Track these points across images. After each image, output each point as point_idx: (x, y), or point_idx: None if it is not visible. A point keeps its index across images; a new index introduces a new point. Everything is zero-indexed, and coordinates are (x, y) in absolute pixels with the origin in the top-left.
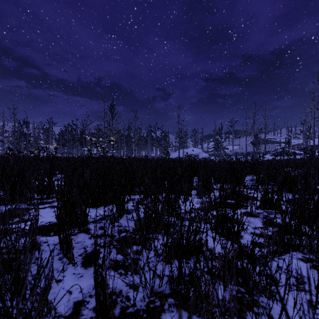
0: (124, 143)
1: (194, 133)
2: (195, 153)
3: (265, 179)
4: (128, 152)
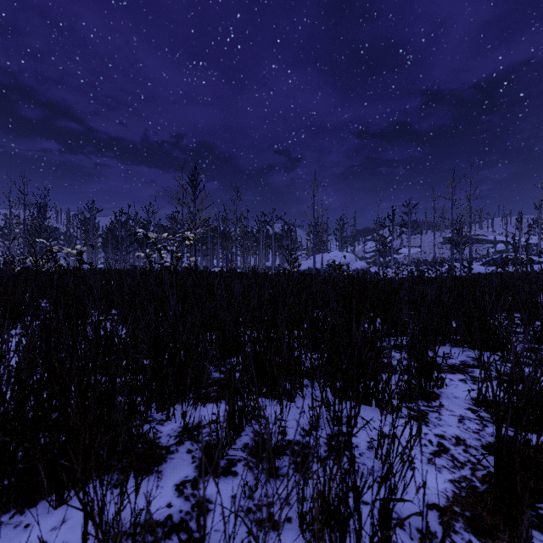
0: (218, 243)
1: (340, 226)
2: (342, 261)
3: (538, 326)
4: (225, 260)
